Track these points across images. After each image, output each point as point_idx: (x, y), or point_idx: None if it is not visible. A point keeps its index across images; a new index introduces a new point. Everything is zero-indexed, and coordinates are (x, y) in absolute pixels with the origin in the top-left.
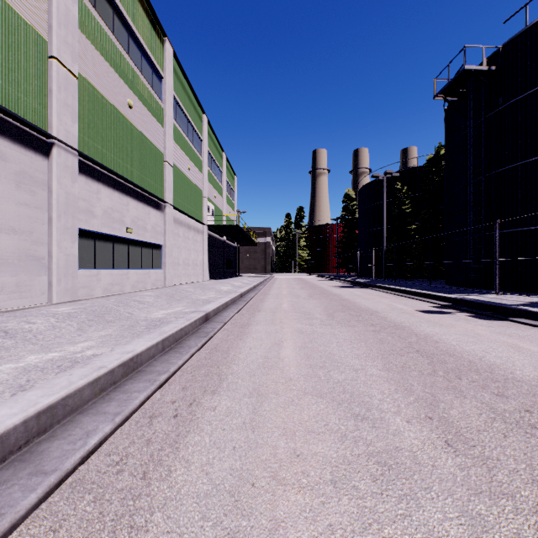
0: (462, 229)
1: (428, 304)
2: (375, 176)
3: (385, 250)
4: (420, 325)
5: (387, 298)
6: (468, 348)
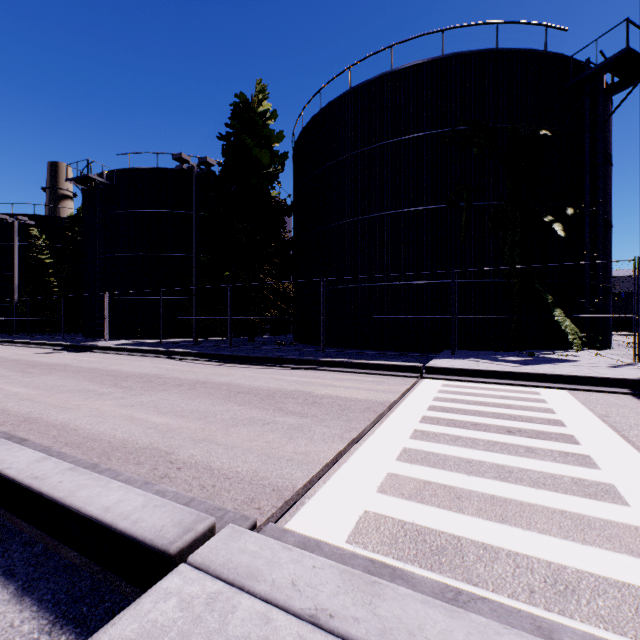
0: (88, 294)
1: (49, 350)
2: (2, 217)
3: (17, 303)
4: (34, 358)
5: (14, 349)
6: (52, 361)
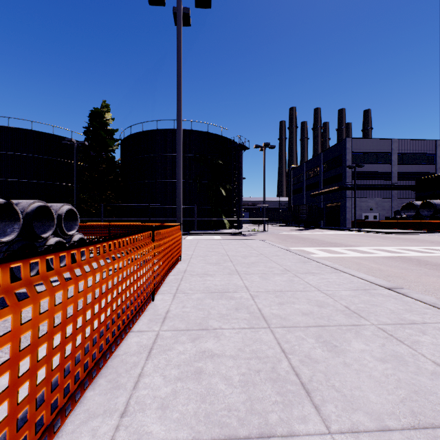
0: None
1: None
2: None
3: None
4: None
5: None
6: None
